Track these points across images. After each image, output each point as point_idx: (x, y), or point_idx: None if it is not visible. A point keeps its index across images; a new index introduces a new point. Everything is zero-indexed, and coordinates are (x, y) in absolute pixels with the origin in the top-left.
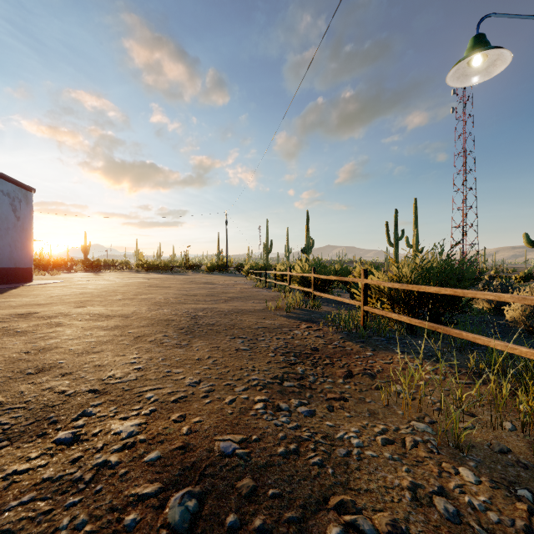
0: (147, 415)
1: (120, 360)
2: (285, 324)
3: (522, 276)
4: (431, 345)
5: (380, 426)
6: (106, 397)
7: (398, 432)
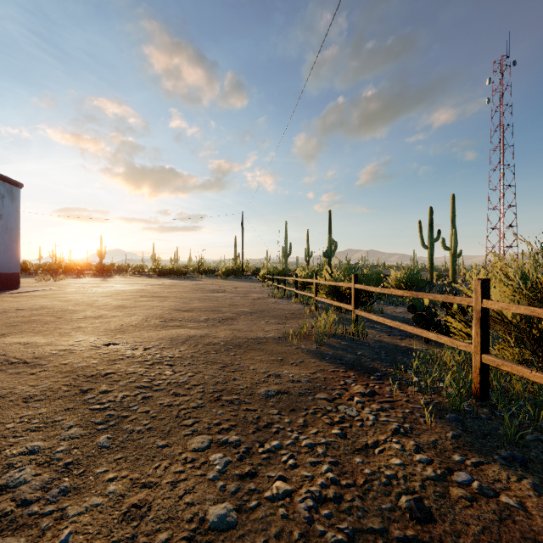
0: None
1: None
2: (319, 378)
3: None
4: None
5: None
6: None
7: None
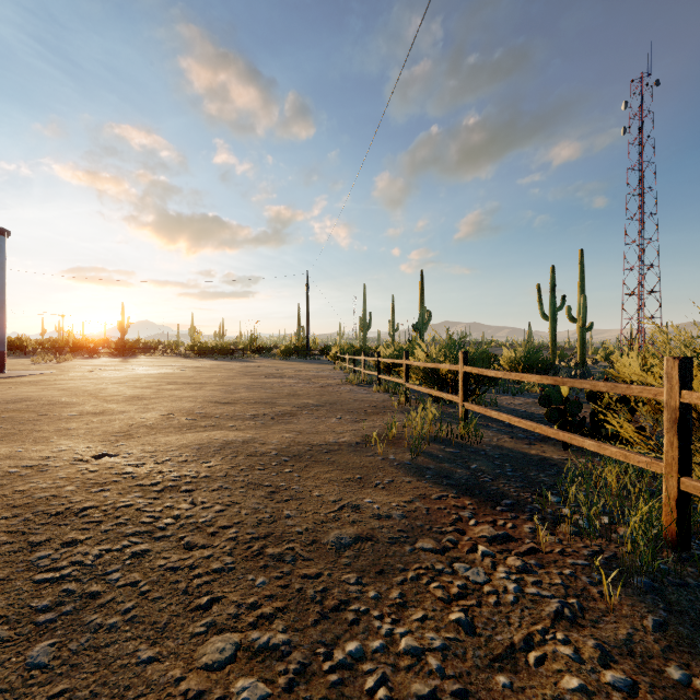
0: None
1: None
2: (419, 510)
3: None
4: None
5: None
6: None
7: None
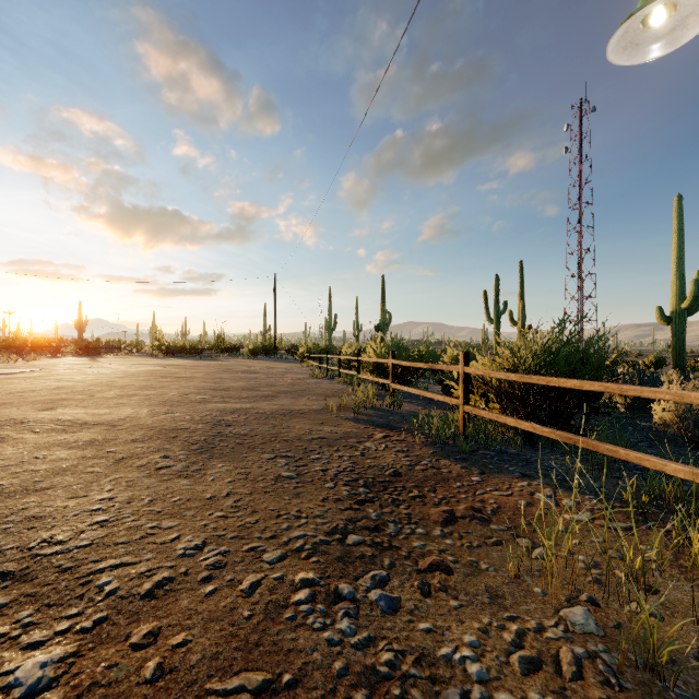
0: (85, 632)
1: (76, 504)
2: (352, 432)
3: (652, 361)
4: (589, 478)
5: (511, 627)
6: (21, 588)
7: (543, 636)
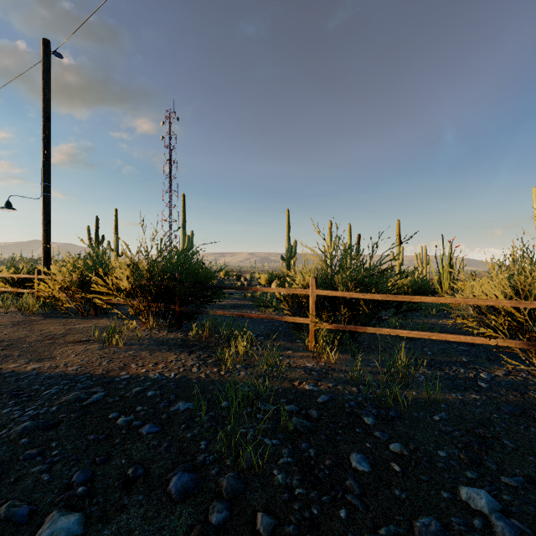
0: None
1: None
2: None
3: None
4: None
5: None
6: None
7: None
